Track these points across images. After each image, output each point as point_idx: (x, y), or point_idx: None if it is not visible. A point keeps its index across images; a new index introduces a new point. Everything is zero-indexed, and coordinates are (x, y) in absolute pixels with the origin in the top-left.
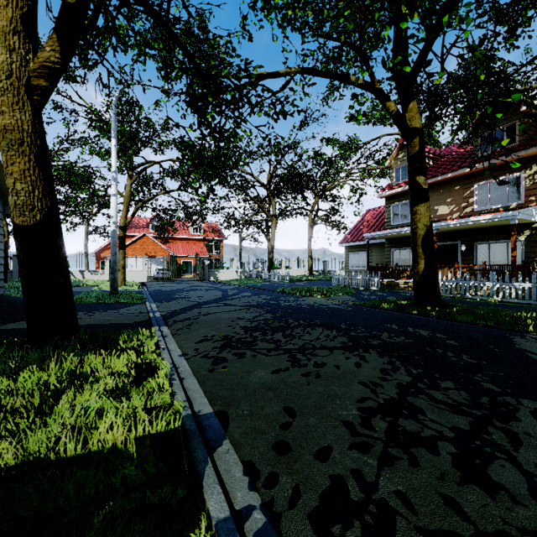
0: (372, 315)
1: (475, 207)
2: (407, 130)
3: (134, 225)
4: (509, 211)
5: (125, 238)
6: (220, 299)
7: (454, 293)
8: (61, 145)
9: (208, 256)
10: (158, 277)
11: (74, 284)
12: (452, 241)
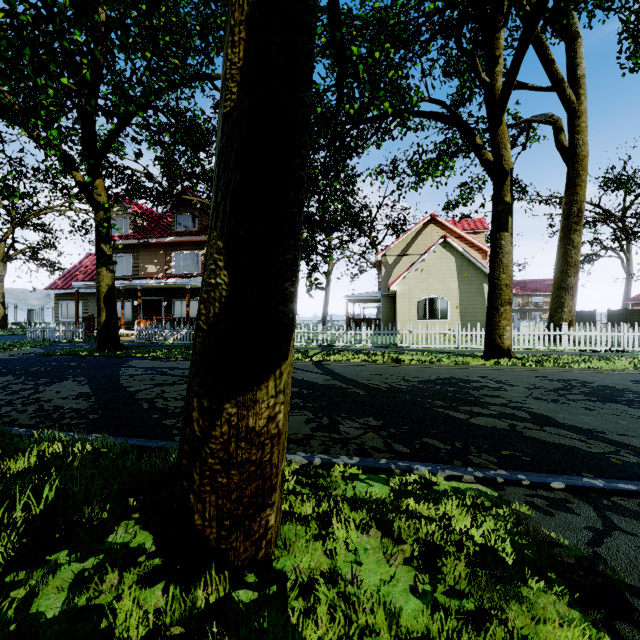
0: (43, 360)
1: (173, 271)
2: (94, 202)
3: None
4: (185, 278)
5: None
6: None
7: (145, 339)
8: None
9: None
10: None
11: None
12: (158, 296)
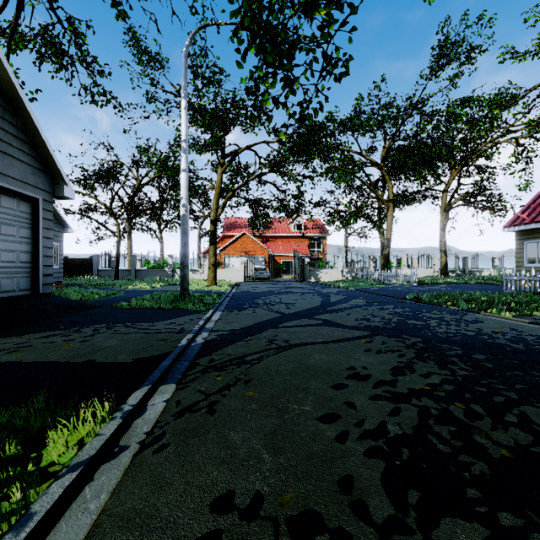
0: None
1: None
2: None
3: (237, 225)
4: None
5: (215, 233)
6: (317, 309)
7: None
8: (169, 150)
9: (309, 254)
10: (255, 277)
11: (171, 282)
12: None
